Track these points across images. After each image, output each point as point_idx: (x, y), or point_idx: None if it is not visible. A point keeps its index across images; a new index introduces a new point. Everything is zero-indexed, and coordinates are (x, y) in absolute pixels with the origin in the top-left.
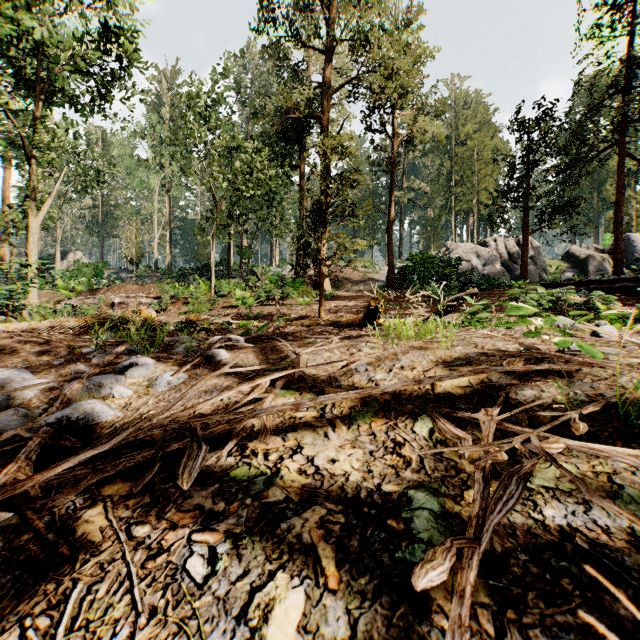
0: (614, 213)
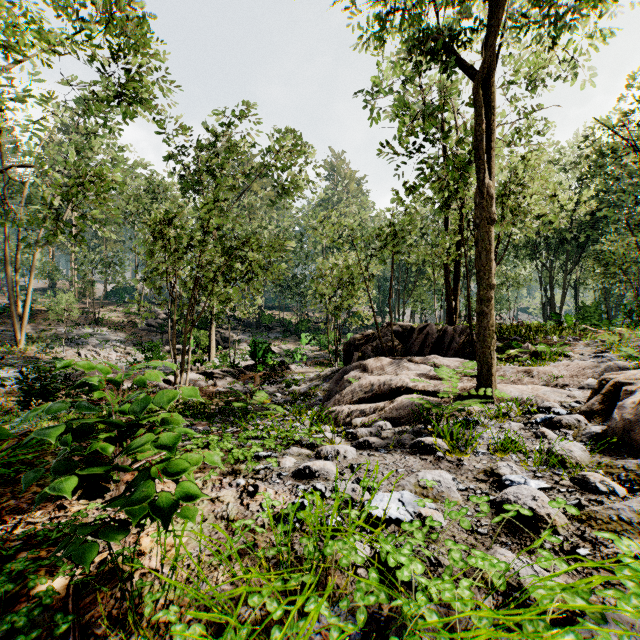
0: None
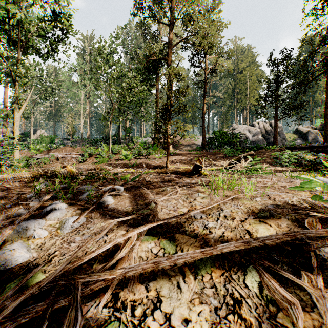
0: (324, 109)
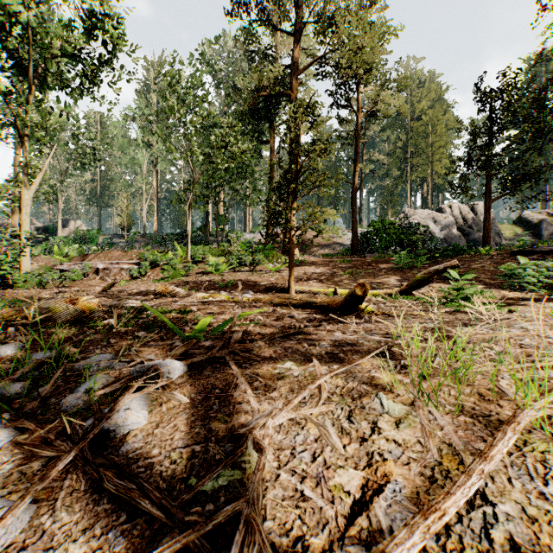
0: None
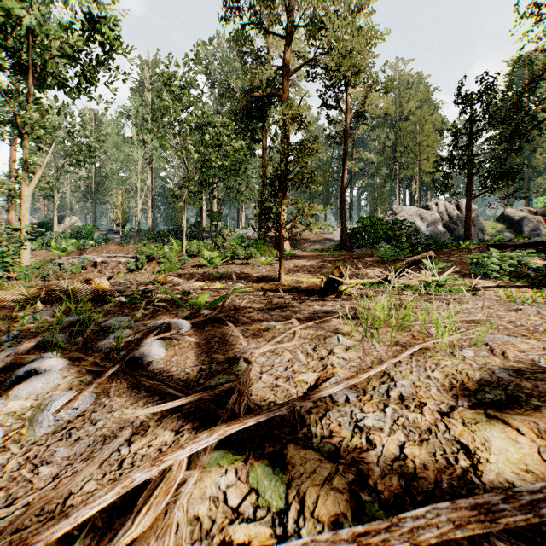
0: None
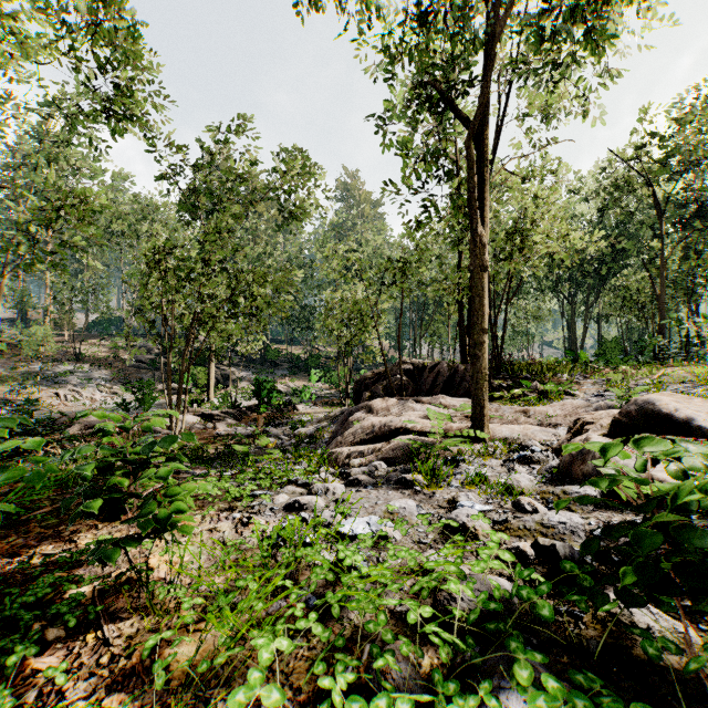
0: None
